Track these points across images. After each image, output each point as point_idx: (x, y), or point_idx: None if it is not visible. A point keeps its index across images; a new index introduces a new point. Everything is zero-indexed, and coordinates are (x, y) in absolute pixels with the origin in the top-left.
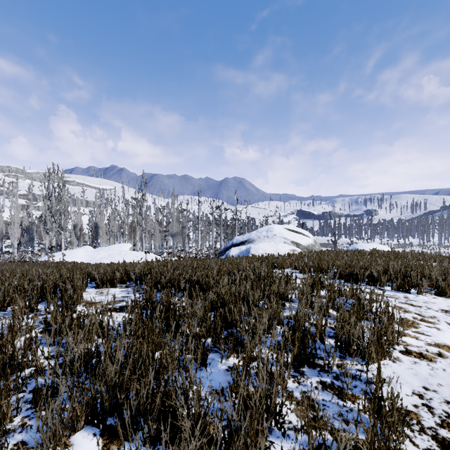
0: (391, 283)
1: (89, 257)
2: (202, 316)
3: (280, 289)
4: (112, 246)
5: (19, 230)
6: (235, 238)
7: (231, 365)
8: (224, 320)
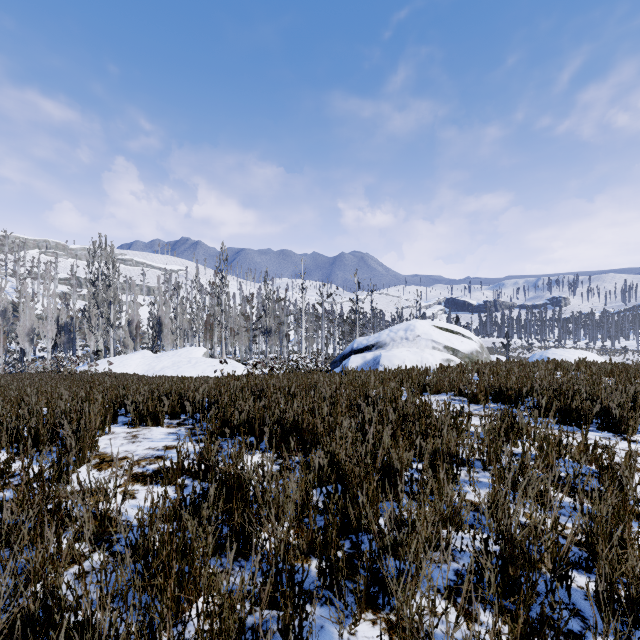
0: None
1: (147, 367)
2: (300, 512)
3: (451, 447)
4: (179, 350)
5: (54, 327)
6: (357, 340)
7: None
8: (344, 518)
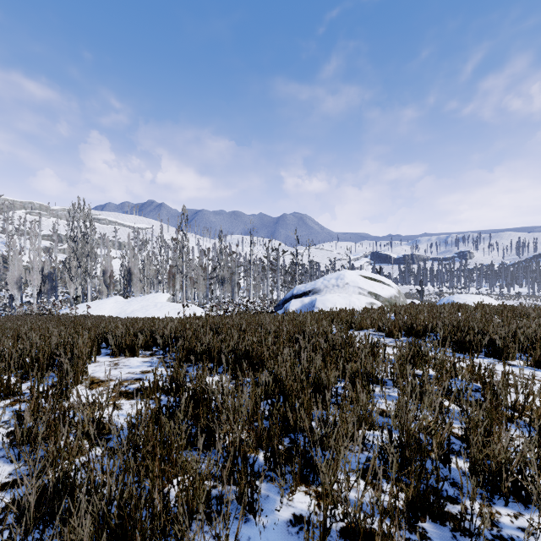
0: (526, 356)
1: (119, 310)
2: (251, 416)
3: (367, 368)
4: (147, 296)
5: (39, 276)
6: (296, 287)
7: (298, 512)
8: (285, 421)
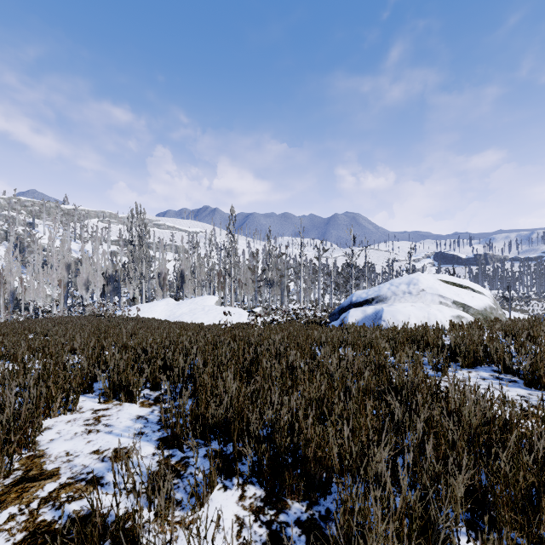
0: None
1: (169, 312)
2: None
3: None
4: (196, 299)
5: (101, 279)
6: (355, 293)
7: None
8: None
